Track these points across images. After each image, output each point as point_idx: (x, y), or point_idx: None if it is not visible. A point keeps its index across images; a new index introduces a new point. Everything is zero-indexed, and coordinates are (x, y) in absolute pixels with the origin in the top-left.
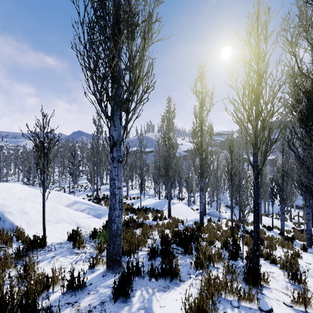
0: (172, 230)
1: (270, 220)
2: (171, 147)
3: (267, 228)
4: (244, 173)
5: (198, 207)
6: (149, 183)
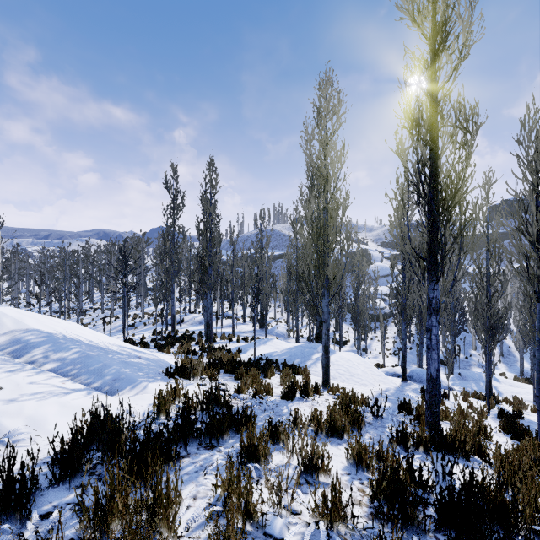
0: (357, 453)
1: None
2: (332, 201)
3: None
4: (503, 283)
5: (376, 360)
6: (278, 312)
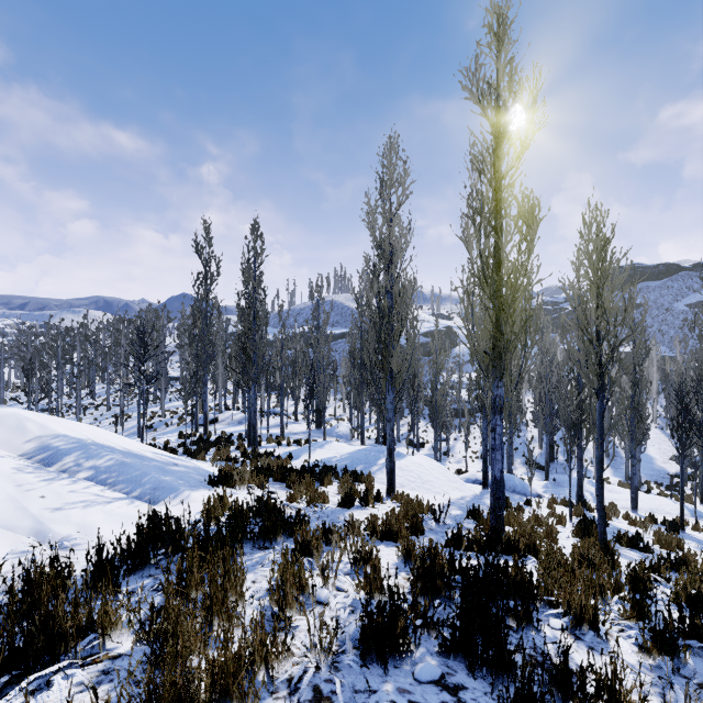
0: (407, 549)
1: (655, 502)
2: (396, 286)
3: (668, 526)
4: None
5: (459, 465)
6: (339, 407)
